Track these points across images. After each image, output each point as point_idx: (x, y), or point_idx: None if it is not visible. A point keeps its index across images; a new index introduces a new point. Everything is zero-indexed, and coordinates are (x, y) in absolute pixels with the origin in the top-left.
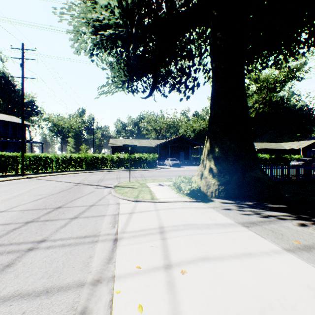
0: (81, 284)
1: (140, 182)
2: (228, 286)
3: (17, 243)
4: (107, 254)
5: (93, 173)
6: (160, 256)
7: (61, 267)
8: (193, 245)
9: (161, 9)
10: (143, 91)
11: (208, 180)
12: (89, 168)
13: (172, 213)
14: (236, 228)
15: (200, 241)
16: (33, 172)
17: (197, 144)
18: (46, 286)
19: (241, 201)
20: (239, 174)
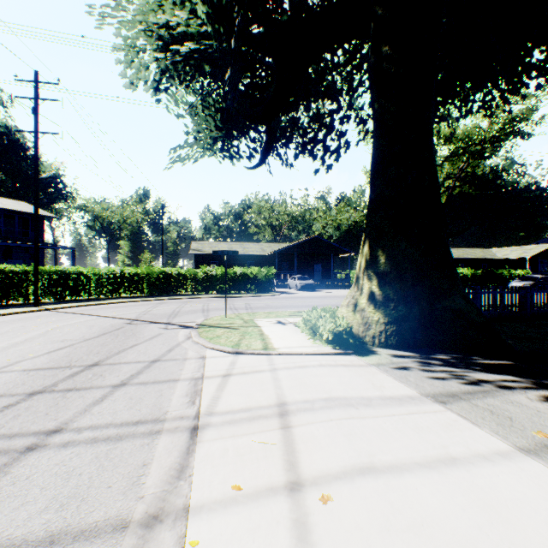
0: (121, 524)
1: (243, 317)
2: (417, 532)
3: (8, 435)
4: (177, 459)
5: (162, 301)
6: (280, 464)
7: (85, 487)
8: (342, 440)
9: (282, 8)
10: (249, 156)
11: (367, 314)
12: (155, 293)
13: (302, 377)
14: (423, 406)
15: (356, 432)
16: (55, 299)
17: (344, 251)
18: (51, 528)
19: (427, 352)
20: (423, 304)
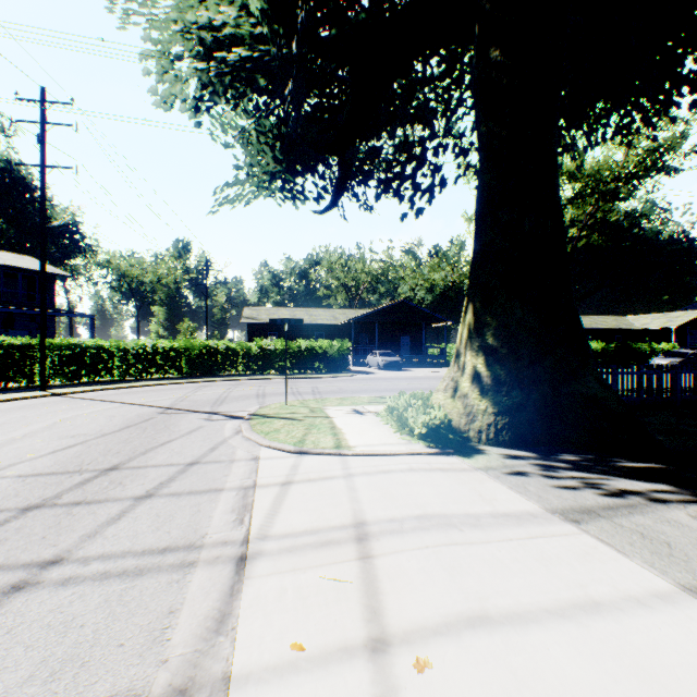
0: None
1: (309, 405)
2: None
3: None
4: (216, 604)
5: (205, 384)
6: (357, 612)
7: (87, 645)
8: (443, 577)
9: (359, 4)
10: (318, 197)
11: (472, 402)
12: (197, 373)
13: (386, 485)
14: (550, 526)
15: (461, 565)
16: (68, 381)
17: (439, 320)
18: None
19: (551, 452)
20: (545, 389)
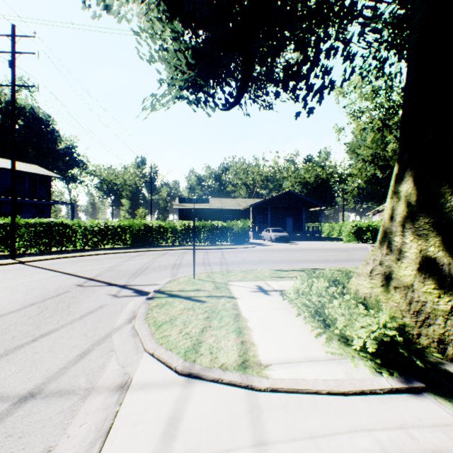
0: None
1: (215, 279)
2: None
3: None
4: None
5: (139, 253)
6: None
7: None
8: None
9: None
10: (225, 103)
11: (421, 297)
12: (137, 244)
13: None
14: None
15: None
16: (40, 250)
17: (315, 205)
18: None
19: None
20: None
